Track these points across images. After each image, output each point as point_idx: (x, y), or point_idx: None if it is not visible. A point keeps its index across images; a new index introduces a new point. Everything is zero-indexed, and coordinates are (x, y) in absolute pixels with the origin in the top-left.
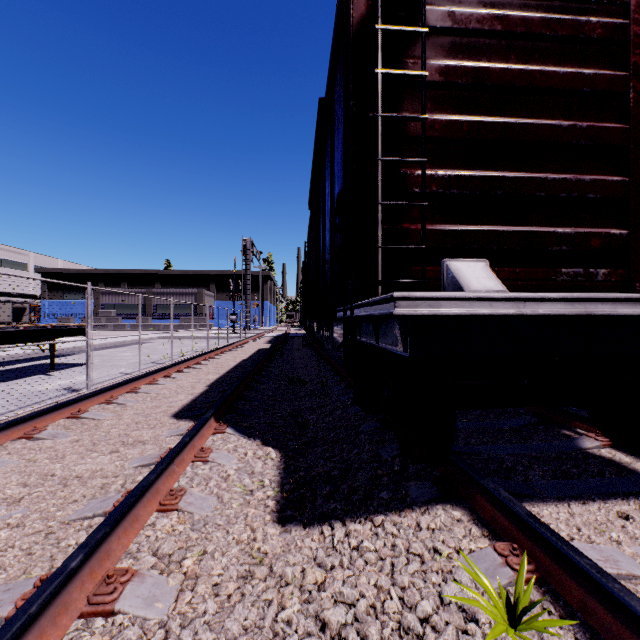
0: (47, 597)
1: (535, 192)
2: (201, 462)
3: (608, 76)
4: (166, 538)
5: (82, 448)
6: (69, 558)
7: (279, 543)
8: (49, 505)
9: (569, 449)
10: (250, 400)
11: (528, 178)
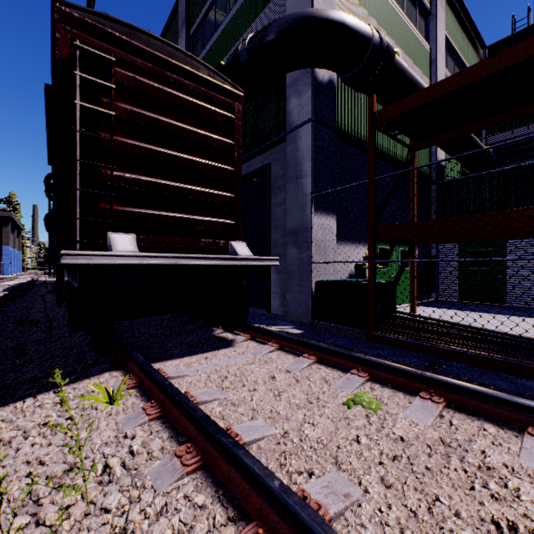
0: None
1: (187, 196)
2: None
3: (225, 142)
4: None
5: None
6: None
7: None
8: None
9: (208, 336)
10: None
11: (183, 187)
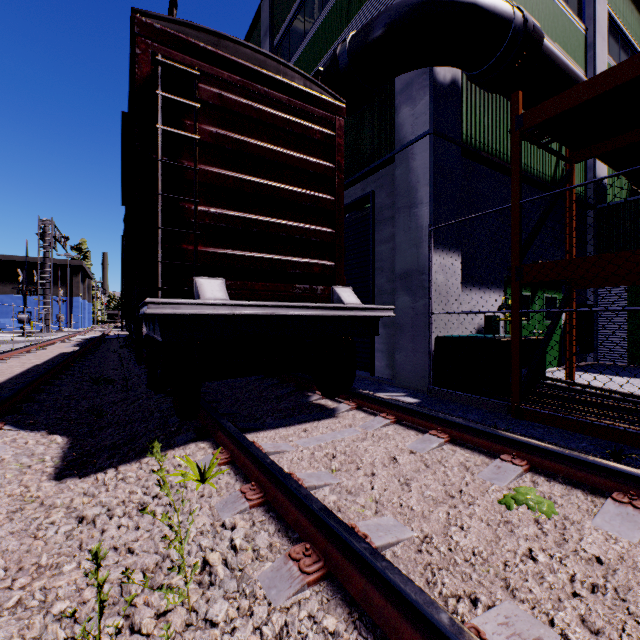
0: None
1: (280, 233)
2: None
3: (324, 165)
4: None
5: None
6: None
7: (53, 490)
8: None
9: (303, 402)
10: (39, 401)
11: (275, 223)
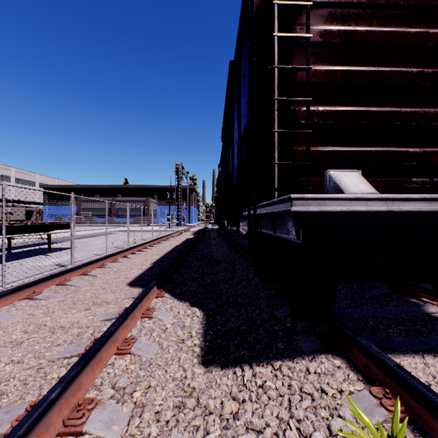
0: (32, 422)
1: (392, 122)
2: (147, 318)
3: None
4: (121, 375)
5: (65, 306)
6: (50, 390)
7: (203, 380)
8: (41, 347)
9: (417, 313)
10: (181, 274)
11: (386, 111)
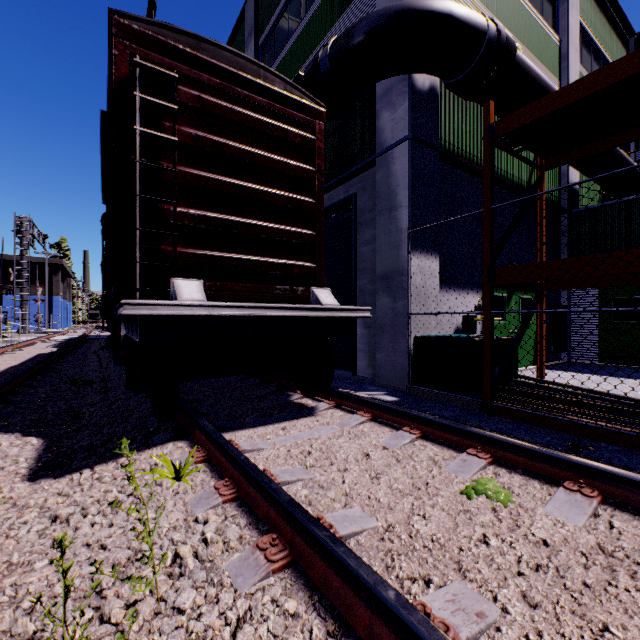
0: None
1: (260, 234)
2: None
3: (304, 168)
4: None
5: None
6: None
7: (27, 491)
8: None
9: (283, 402)
10: (14, 403)
11: (255, 224)
